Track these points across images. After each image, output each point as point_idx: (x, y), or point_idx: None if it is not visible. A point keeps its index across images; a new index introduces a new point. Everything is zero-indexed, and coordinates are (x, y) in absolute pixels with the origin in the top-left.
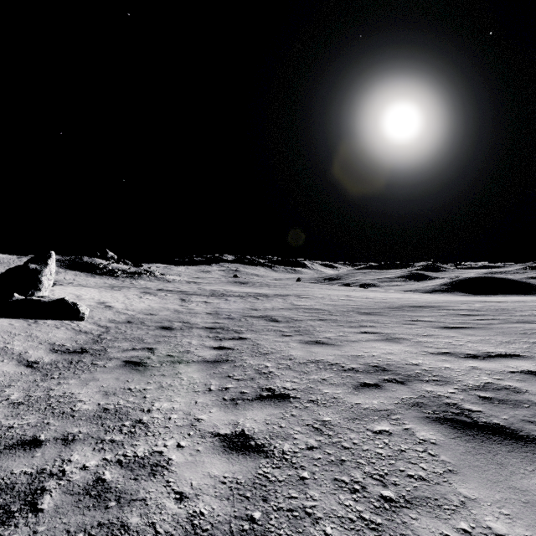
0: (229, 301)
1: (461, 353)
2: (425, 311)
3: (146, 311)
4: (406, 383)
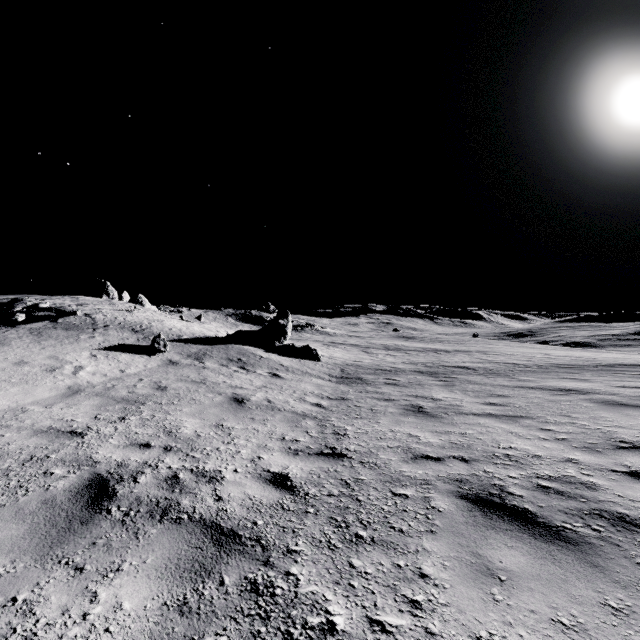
0: (411, 354)
1: (639, 387)
2: (636, 368)
3: (349, 359)
4: (586, 394)
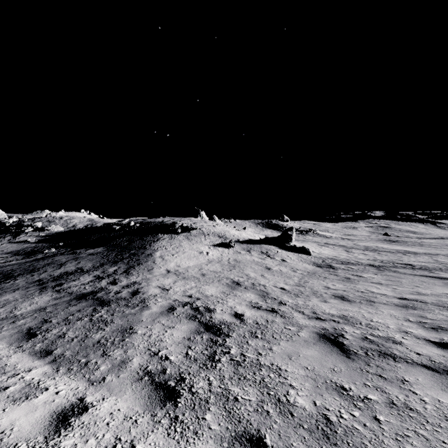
0: (381, 254)
1: None
2: None
3: (331, 255)
4: None
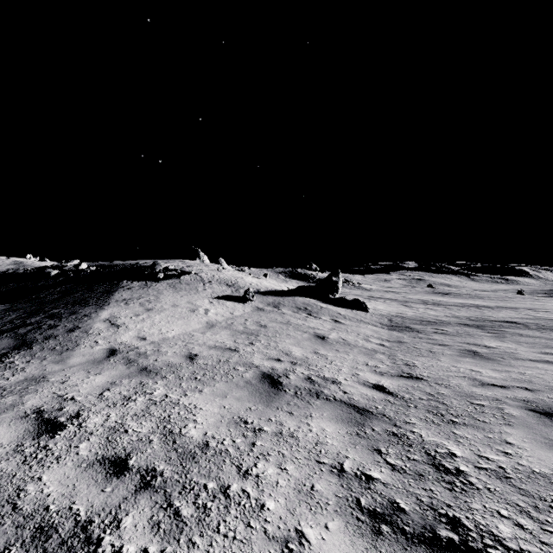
0: (452, 309)
1: None
2: None
3: (392, 311)
4: None
